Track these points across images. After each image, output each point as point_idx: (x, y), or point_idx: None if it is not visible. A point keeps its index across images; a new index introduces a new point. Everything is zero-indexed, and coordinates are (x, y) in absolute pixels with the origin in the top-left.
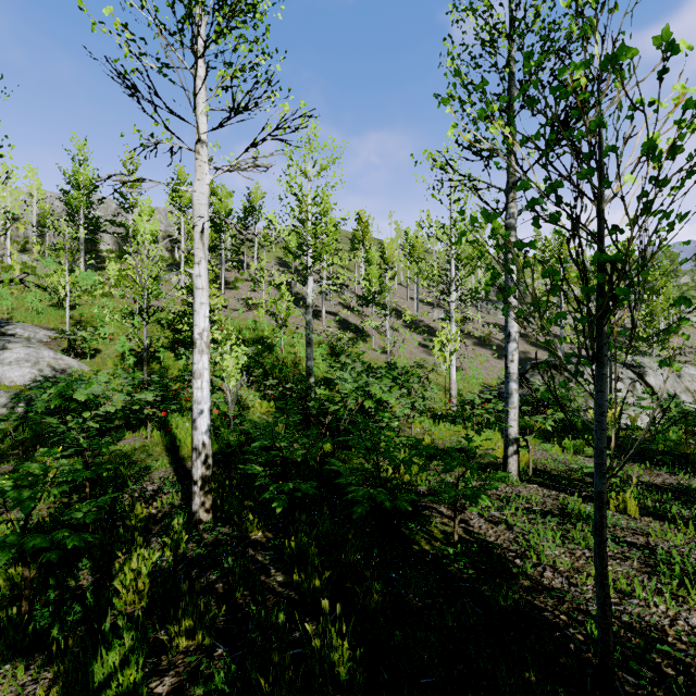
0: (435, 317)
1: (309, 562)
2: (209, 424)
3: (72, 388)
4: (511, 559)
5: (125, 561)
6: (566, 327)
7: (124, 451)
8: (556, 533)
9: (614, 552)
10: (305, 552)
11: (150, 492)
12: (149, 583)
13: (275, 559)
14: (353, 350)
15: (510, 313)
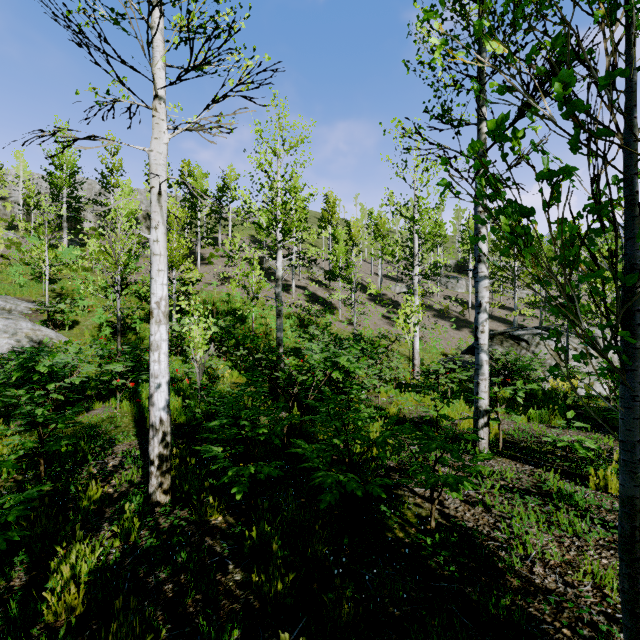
0: (397, 290)
1: (270, 563)
2: (167, 399)
3: (34, 360)
4: (495, 550)
5: (62, 559)
6: (519, 300)
7: (91, 423)
8: (538, 516)
9: (606, 541)
10: (267, 545)
11: (110, 467)
12: (85, 589)
13: (235, 551)
14: (321, 322)
15: (481, 283)
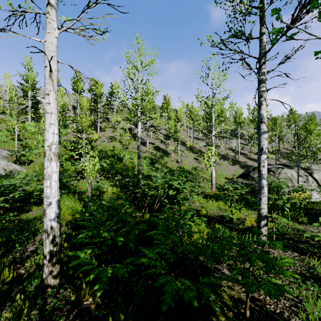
0: (201, 145)
1: None
2: (57, 212)
3: None
4: None
5: None
6: None
7: (28, 219)
8: (320, 300)
9: None
10: None
11: (28, 252)
12: None
13: None
14: (162, 161)
15: (262, 136)
